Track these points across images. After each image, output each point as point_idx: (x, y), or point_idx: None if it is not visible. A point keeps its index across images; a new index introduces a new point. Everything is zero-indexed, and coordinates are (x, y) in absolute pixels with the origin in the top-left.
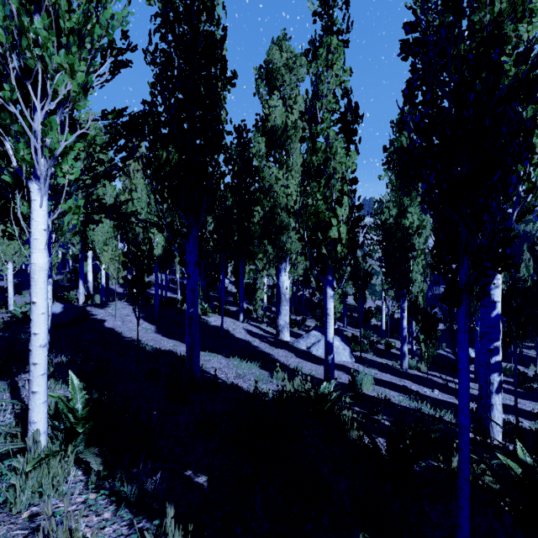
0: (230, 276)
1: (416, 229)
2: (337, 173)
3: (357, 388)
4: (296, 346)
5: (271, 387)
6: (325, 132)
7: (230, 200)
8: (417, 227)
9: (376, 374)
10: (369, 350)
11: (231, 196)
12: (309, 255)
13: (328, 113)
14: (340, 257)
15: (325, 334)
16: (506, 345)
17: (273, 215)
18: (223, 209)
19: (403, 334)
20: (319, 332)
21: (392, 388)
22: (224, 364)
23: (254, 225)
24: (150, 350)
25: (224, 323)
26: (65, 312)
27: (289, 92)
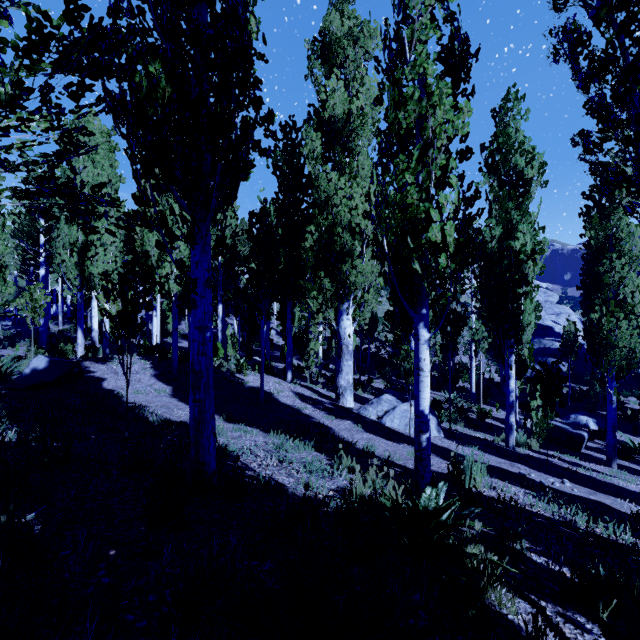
0: (277, 325)
1: (530, 253)
2: (440, 136)
3: (462, 483)
4: (363, 415)
5: (330, 483)
6: (420, 69)
7: (273, 215)
8: (532, 251)
9: (476, 455)
10: (459, 420)
11: (276, 216)
12: (391, 277)
13: (422, 45)
14: (443, 276)
15: (417, 401)
16: (636, 414)
17: (332, 238)
18: (263, 227)
19: (509, 399)
20: (394, 396)
21: (508, 480)
22: (261, 443)
23: (306, 252)
24: (155, 421)
25: (266, 383)
26: (50, 368)
27: (353, 74)
